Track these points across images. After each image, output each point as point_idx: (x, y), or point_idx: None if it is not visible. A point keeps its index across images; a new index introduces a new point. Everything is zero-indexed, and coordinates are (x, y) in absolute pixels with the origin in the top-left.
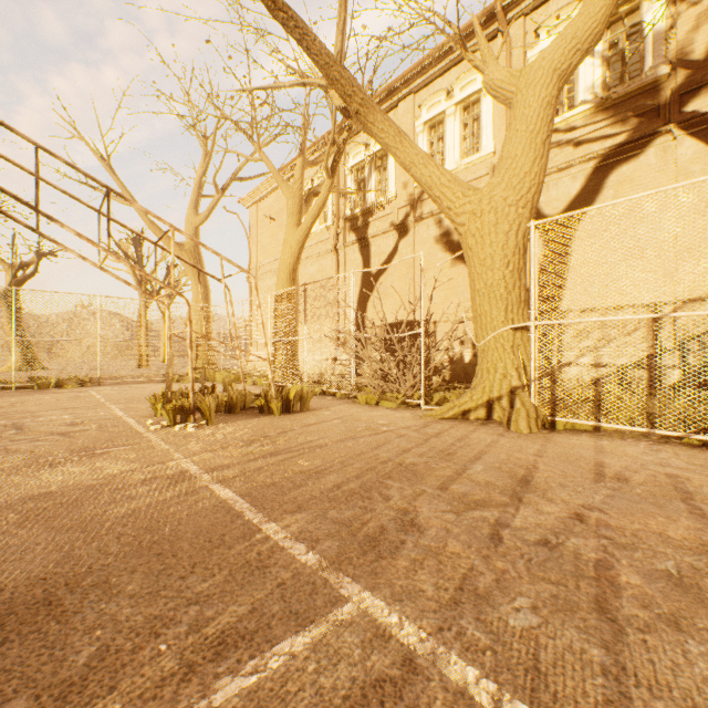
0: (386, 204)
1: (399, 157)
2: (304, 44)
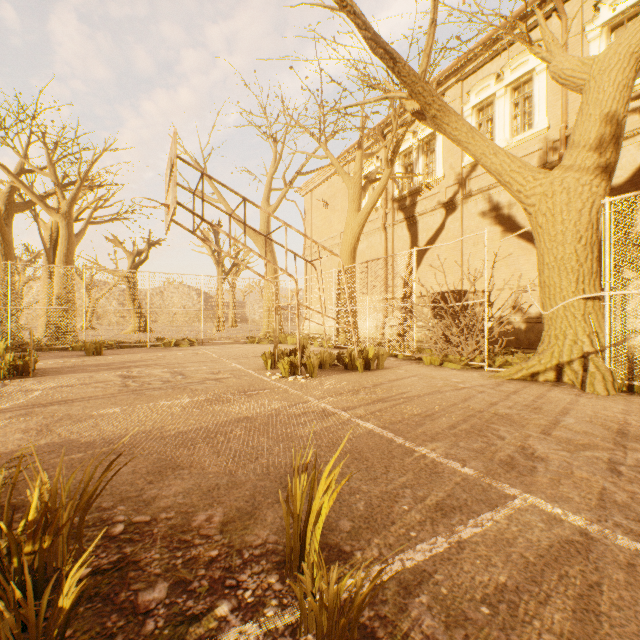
0: (433, 184)
1: (470, 150)
2: (396, 70)
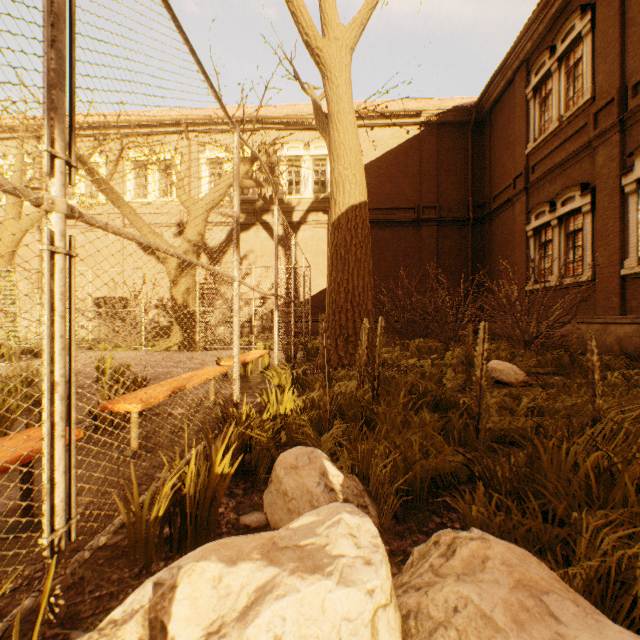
0: (98, 206)
1: (135, 225)
2: (92, 175)
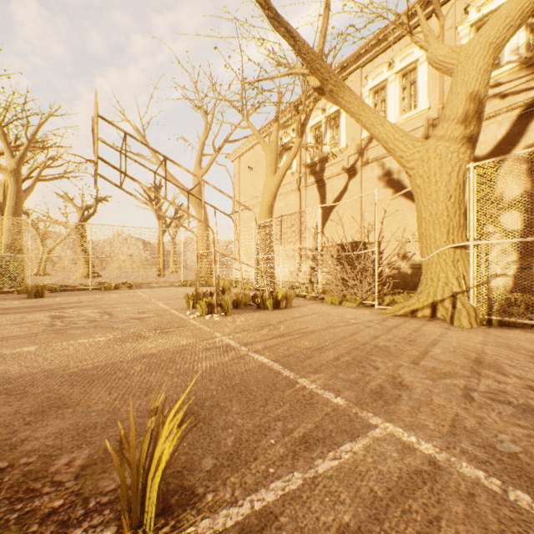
0: (338, 153)
1: (362, 121)
2: (296, 48)
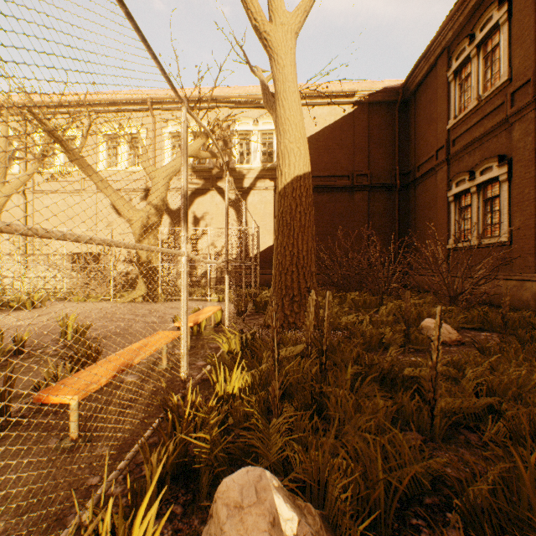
0: (74, 173)
1: (104, 191)
2: (63, 147)
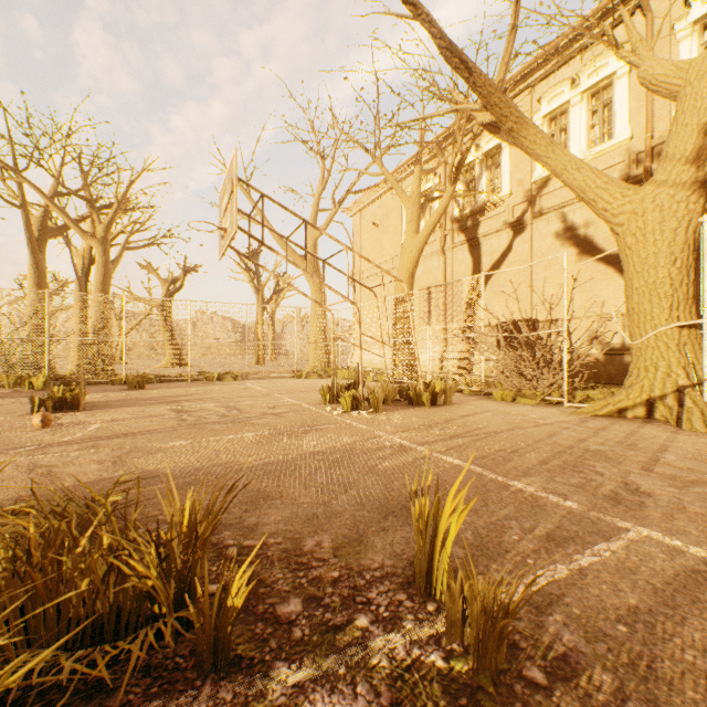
0: (499, 202)
1: (550, 165)
2: (471, 80)
